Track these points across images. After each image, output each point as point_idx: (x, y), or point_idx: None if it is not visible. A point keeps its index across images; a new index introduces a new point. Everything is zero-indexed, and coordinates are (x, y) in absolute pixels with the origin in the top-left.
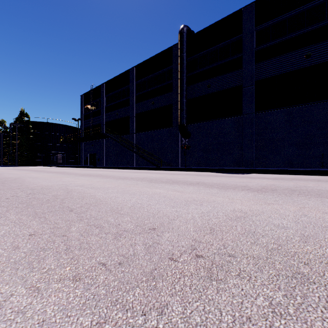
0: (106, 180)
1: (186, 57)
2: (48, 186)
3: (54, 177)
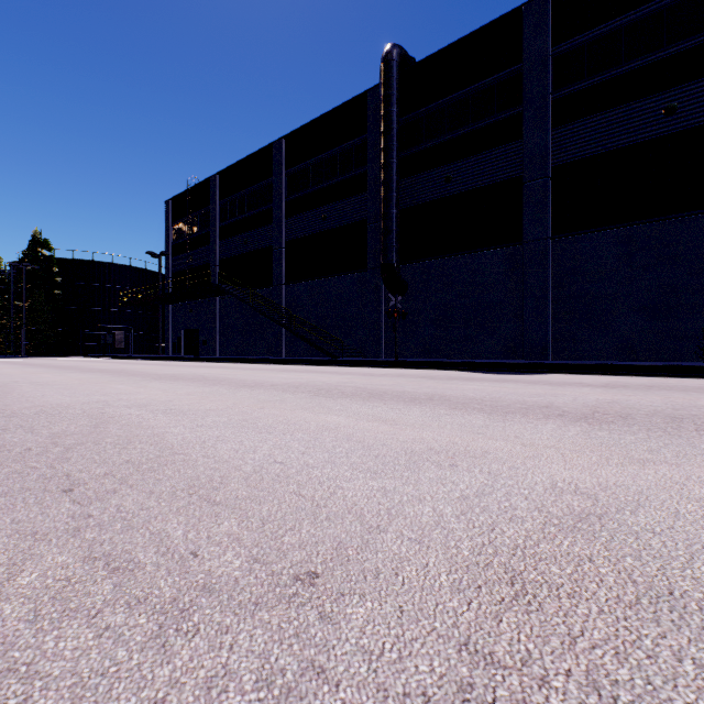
0: (211, 391)
1: (397, 115)
2: (60, 406)
3: (90, 382)
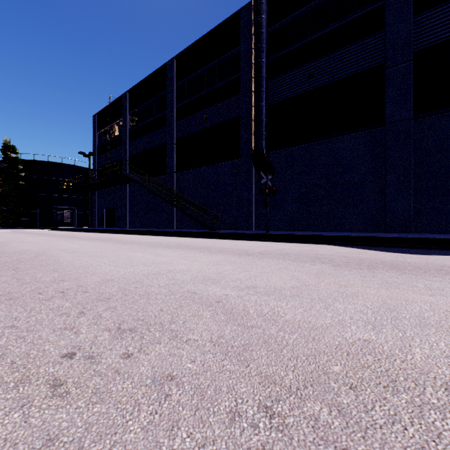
0: None
1: (266, 22)
2: None
3: None
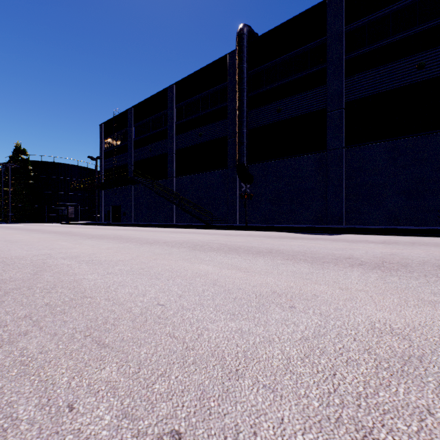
0: (123, 246)
1: (247, 69)
2: (16, 258)
3: (45, 240)
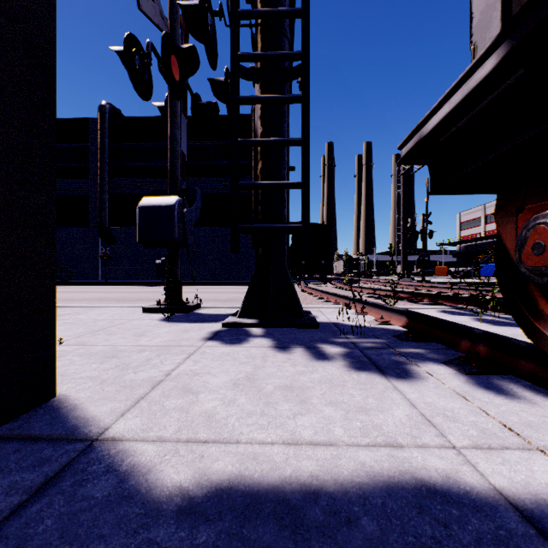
0: None
1: (109, 144)
2: None
3: None
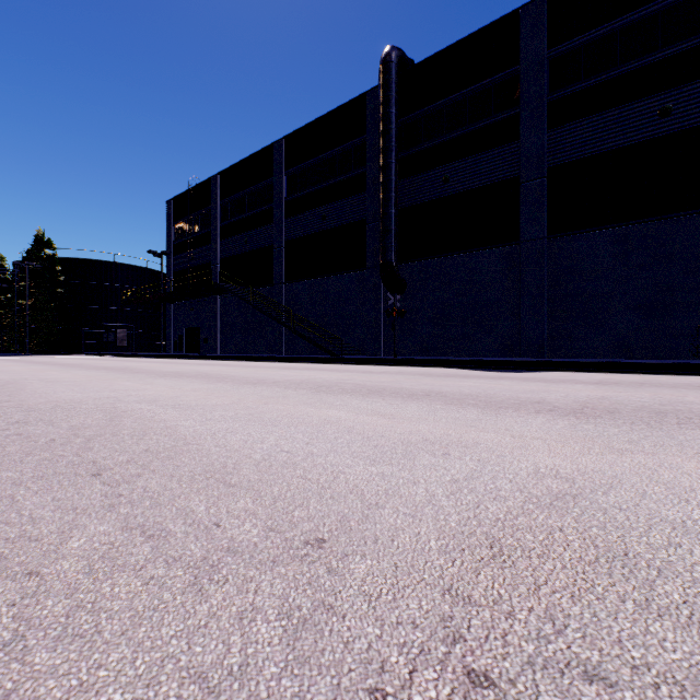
0: (215, 387)
1: (396, 117)
2: (73, 402)
3: (97, 379)
